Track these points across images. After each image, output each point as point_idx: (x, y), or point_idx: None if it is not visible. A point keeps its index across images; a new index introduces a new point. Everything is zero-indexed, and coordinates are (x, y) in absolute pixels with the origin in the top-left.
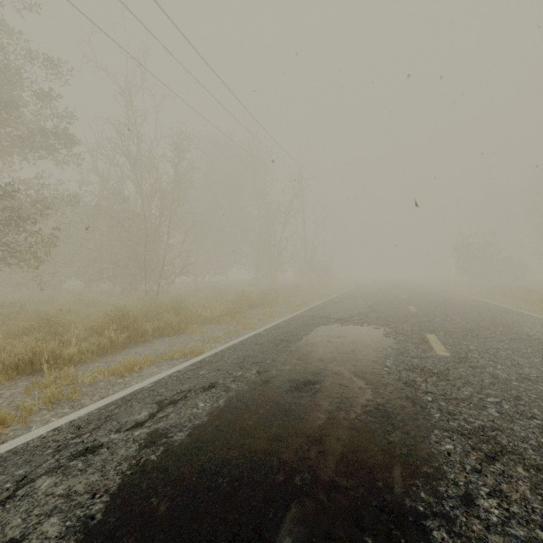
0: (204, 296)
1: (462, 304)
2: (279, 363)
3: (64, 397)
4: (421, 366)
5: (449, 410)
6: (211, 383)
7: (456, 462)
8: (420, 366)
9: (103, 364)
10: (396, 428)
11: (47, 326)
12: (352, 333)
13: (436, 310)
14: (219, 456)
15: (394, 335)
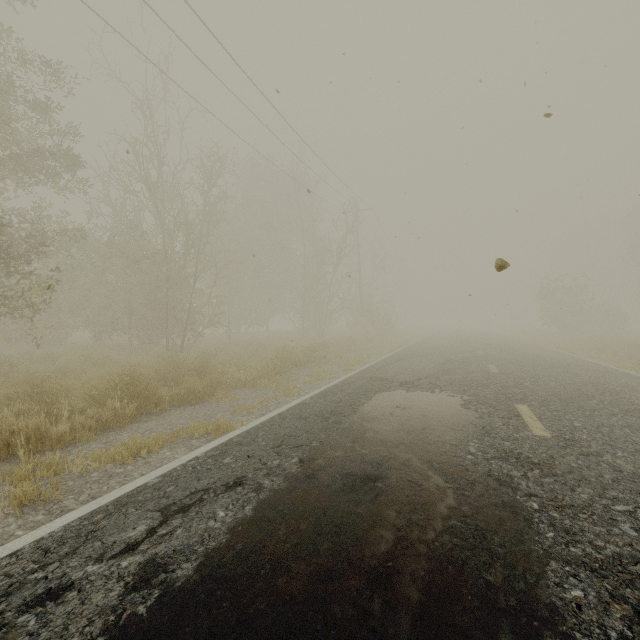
0: (238, 352)
1: (553, 362)
2: (328, 447)
3: (41, 495)
4: (515, 452)
5: (565, 525)
6: (237, 479)
7: (593, 625)
8: (514, 453)
9: (103, 445)
10: (495, 557)
11: (35, 393)
12: (421, 403)
13: (523, 371)
14: (238, 608)
15: (474, 406)
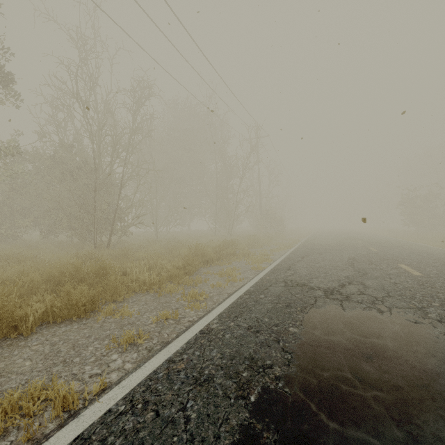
0: (157, 248)
1: None
2: None
3: None
4: None
5: None
6: None
7: None
8: None
9: None
10: None
11: None
12: (386, 341)
13: None
14: None
15: None
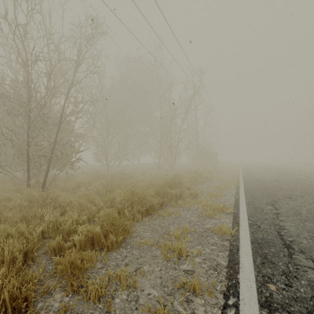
0: (94, 187)
1: None
2: None
3: None
4: None
5: None
6: None
7: None
8: None
9: None
10: None
11: None
12: None
13: None
14: None
15: None
